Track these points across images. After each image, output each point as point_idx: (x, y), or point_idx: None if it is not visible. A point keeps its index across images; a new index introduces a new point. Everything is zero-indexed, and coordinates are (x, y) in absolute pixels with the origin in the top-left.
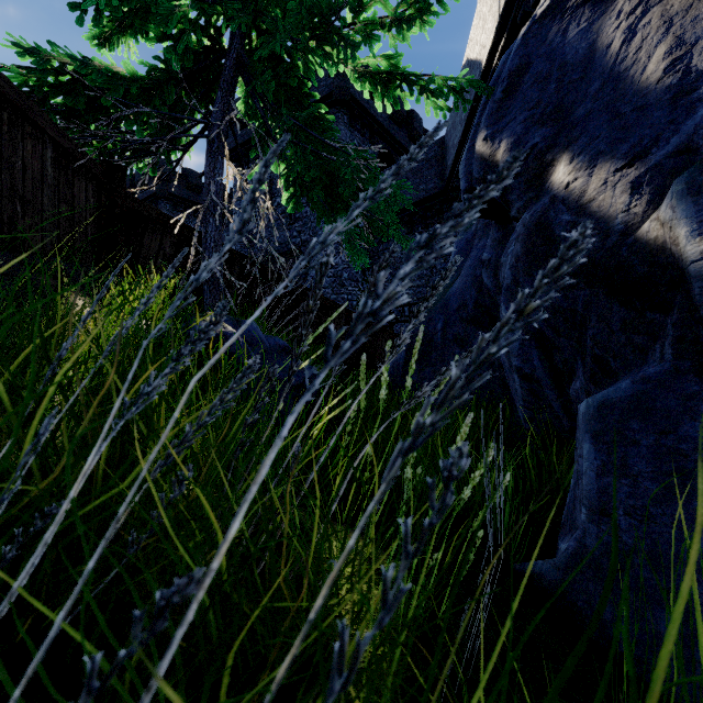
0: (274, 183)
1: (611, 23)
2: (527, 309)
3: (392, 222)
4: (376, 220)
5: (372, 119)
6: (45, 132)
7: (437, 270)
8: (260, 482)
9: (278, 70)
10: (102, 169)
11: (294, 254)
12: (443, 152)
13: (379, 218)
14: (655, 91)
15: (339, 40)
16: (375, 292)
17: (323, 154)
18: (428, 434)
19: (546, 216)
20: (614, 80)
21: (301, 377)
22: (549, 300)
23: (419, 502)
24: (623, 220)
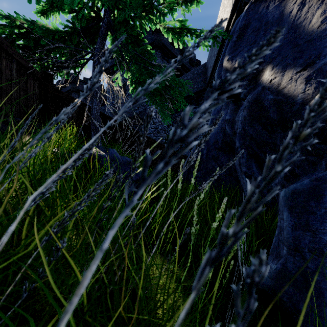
0: (126, 85)
1: (291, 1)
2: (301, 136)
3: (182, 101)
4: (174, 100)
5: (172, 54)
6: (12, 56)
7: (203, 125)
8: (79, 294)
9: (127, 28)
10: (42, 75)
11: (135, 117)
12: (205, 70)
13: (176, 99)
14: (316, 32)
15: (157, 11)
16: (182, 122)
17: (149, 68)
18: (231, 244)
19: (260, 97)
20: (294, 28)
21: (138, 176)
22: (316, 129)
23: (196, 240)
24: (301, 97)
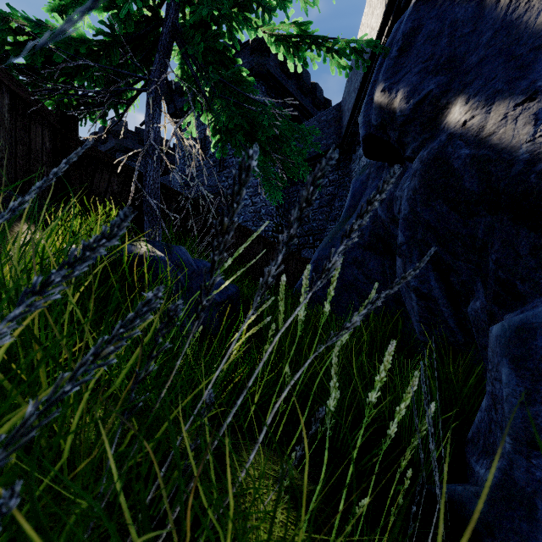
0: (207, 139)
1: None
2: None
3: (302, 164)
4: (288, 162)
5: (284, 89)
6: (2, 82)
7: (335, 207)
8: None
9: (206, 36)
10: (57, 118)
11: (221, 191)
12: (340, 114)
13: (291, 161)
14: None
15: (258, 4)
16: None
17: (244, 105)
18: None
19: (444, 152)
20: (507, 28)
21: (225, 294)
22: None
23: None
24: (528, 149)
